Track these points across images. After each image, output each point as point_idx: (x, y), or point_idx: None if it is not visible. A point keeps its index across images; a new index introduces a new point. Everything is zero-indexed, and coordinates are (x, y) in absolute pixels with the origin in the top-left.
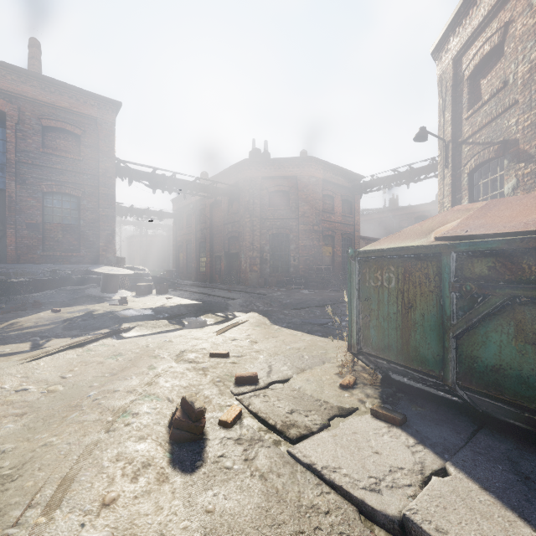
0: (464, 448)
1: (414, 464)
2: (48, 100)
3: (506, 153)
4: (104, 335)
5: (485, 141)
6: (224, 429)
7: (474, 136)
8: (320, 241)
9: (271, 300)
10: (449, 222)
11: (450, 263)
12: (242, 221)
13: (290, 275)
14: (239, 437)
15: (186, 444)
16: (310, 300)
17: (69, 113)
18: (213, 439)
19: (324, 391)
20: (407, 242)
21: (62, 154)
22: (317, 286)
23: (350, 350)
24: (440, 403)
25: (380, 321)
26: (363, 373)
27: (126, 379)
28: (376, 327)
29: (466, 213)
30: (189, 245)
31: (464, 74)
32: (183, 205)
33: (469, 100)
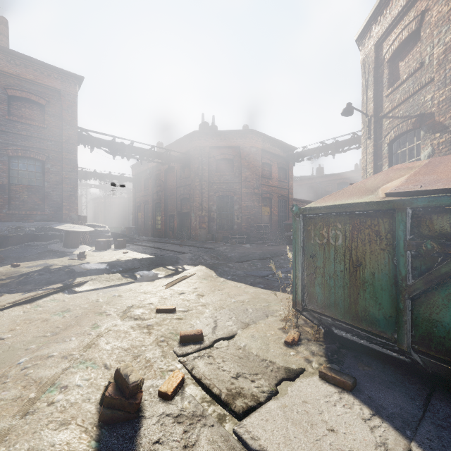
0: (424, 420)
1: (377, 446)
2: (14, 71)
3: (422, 125)
4: (55, 290)
5: (403, 115)
6: (164, 401)
7: (393, 111)
8: (260, 202)
9: (218, 253)
10: (393, 179)
11: (405, 220)
12: (192, 185)
13: (234, 231)
14: (180, 413)
15: (118, 425)
16: (252, 253)
17: (34, 85)
18: (150, 416)
19: (269, 349)
20: (354, 199)
21: (27, 122)
22: (257, 240)
23: (295, 307)
24: (385, 360)
25: (326, 278)
26: (305, 326)
27: (64, 341)
28: (322, 285)
29: (408, 170)
30: (146, 206)
31: (384, 58)
32: (141, 171)
33: (389, 79)
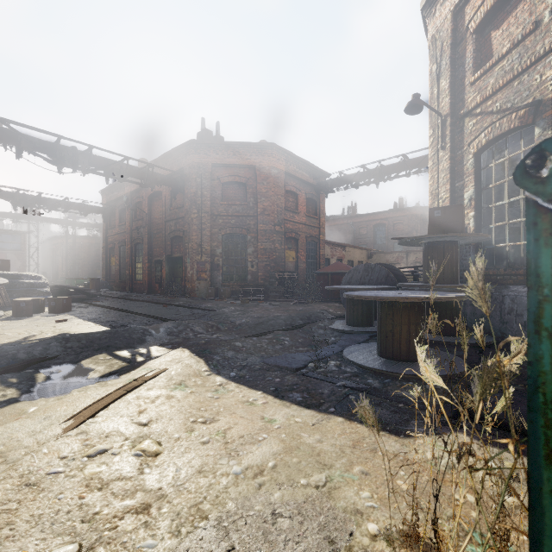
0: None
1: None
2: None
3: (537, 119)
4: None
5: (502, 107)
6: None
7: (484, 105)
8: (282, 244)
9: (219, 320)
10: None
11: None
12: (188, 217)
13: (247, 283)
14: None
15: None
16: (273, 318)
17: None
18: None
19: None
20: None
21: None
22: (280, 296)
23: None
24: None
25: None
26: None
27: None
28: None
29: None
30: (123, 248)
31: (467, 28)
32: (115, 198)
33: (475, 59)
